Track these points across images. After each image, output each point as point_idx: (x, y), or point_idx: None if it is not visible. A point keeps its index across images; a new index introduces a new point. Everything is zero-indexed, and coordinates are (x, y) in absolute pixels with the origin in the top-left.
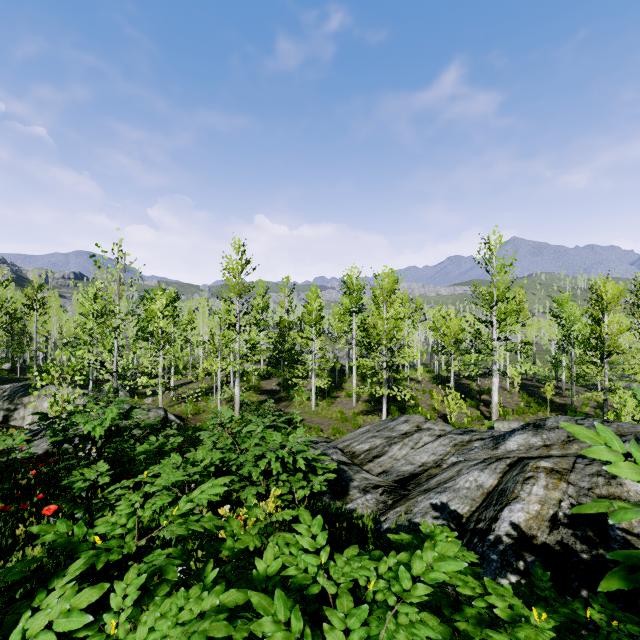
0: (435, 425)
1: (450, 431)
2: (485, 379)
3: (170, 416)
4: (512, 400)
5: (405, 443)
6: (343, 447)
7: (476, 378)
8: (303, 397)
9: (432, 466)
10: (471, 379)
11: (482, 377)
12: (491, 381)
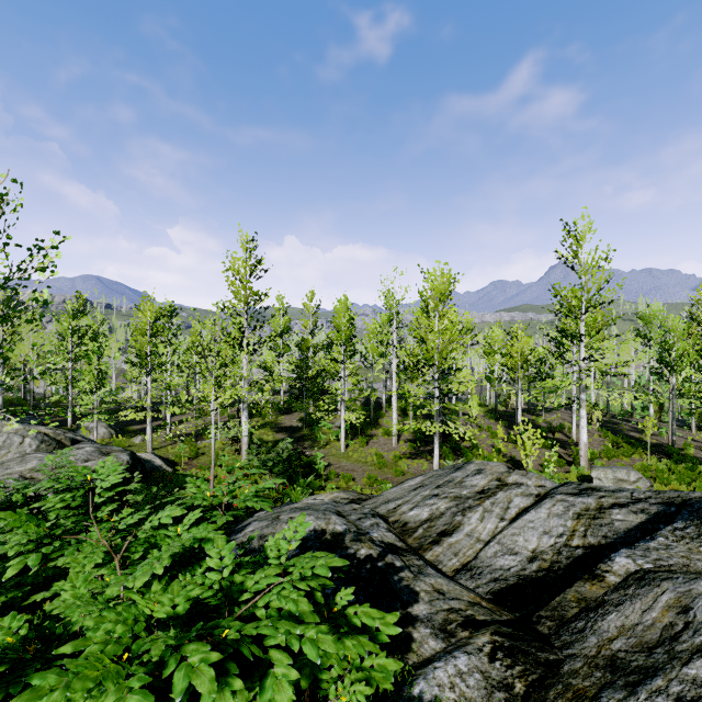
0: (526, 478)
1: (554, 488)
2: (550, 414)
3: (155, 460)
4: (592, 439)
5: (487, 509)
6: (387, 512)
7: (539, 413)
8: (330, 435)
9: (555, 560)
10: (533, 414)
11: (545, 412)
12: (558, 416)
